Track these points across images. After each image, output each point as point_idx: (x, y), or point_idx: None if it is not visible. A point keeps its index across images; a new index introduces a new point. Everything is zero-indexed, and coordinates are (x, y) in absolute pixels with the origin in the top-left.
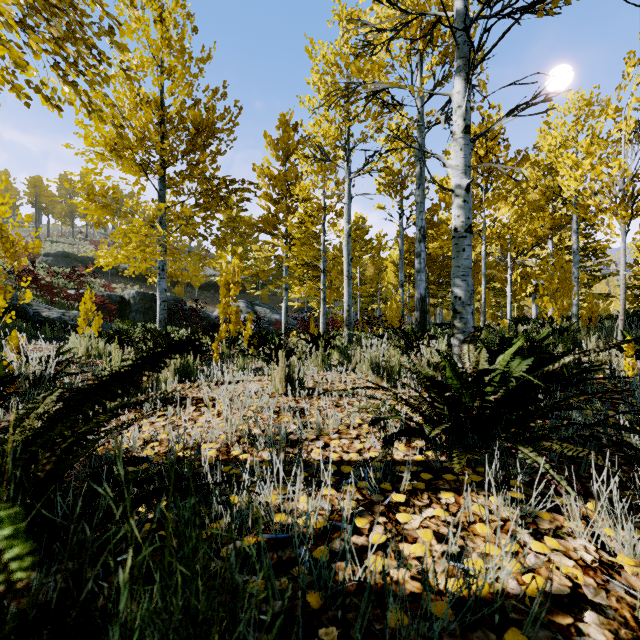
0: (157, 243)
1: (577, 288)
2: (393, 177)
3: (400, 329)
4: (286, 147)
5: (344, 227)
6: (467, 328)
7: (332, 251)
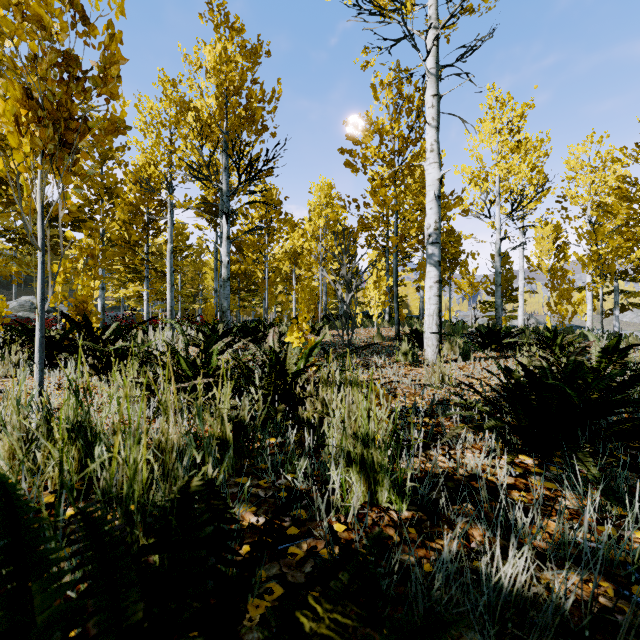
0: (2, 254)
1: (326, 299)
2: (209, 207)
3: (206, 322)
4: (104, 152)
5: (168, 246)
6: (228, 319)
7: (150, 249)
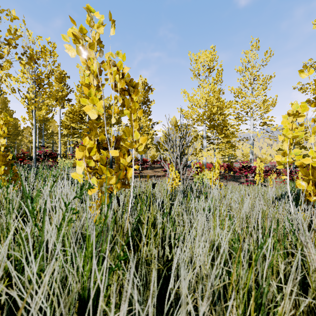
0: None
1: None
2: None
3: None
4: None
5: None
6: None
7: None
